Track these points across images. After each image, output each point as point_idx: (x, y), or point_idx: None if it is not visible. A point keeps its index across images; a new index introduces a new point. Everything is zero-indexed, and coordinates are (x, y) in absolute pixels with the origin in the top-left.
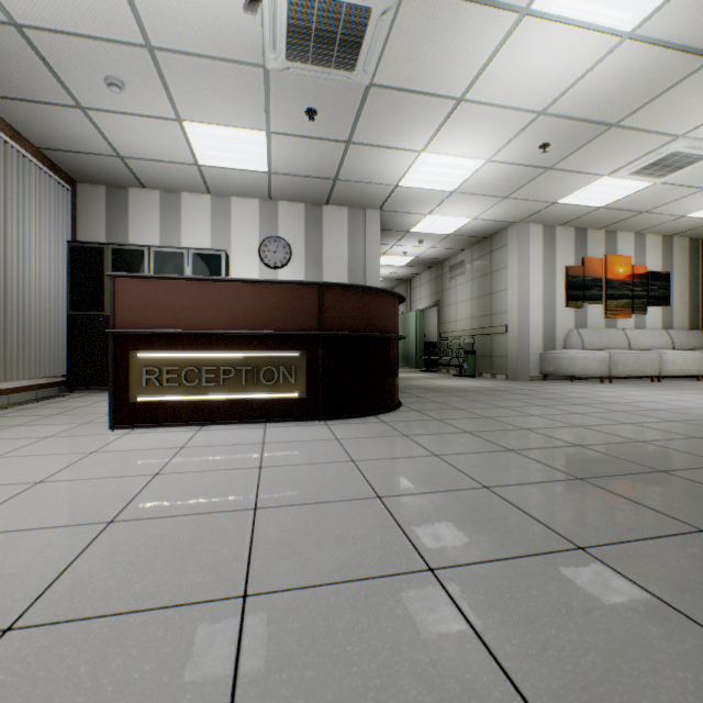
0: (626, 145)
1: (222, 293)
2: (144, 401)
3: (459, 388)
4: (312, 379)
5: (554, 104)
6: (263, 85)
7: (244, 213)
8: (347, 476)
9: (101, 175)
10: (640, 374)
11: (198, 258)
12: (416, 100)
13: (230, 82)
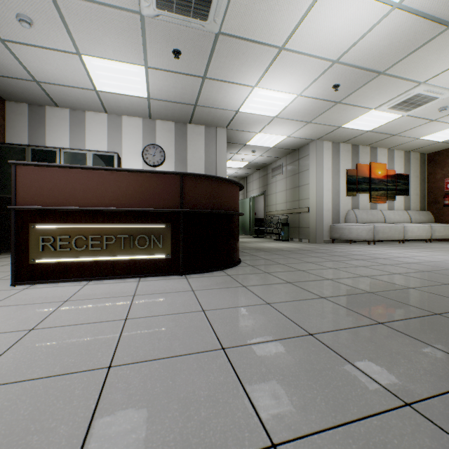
0: (388, 88)
1: (105, 179)
2: (41, 262)
3: (279, 248)
4: (175, 244)
5: (344, 55)
6: (140, 28)
7: (131, 127)
8: (197, 326)
9: (23, 95)
10: (392, 238)
11: (97, 158)
12: (251, 47)
13: (115, 25)
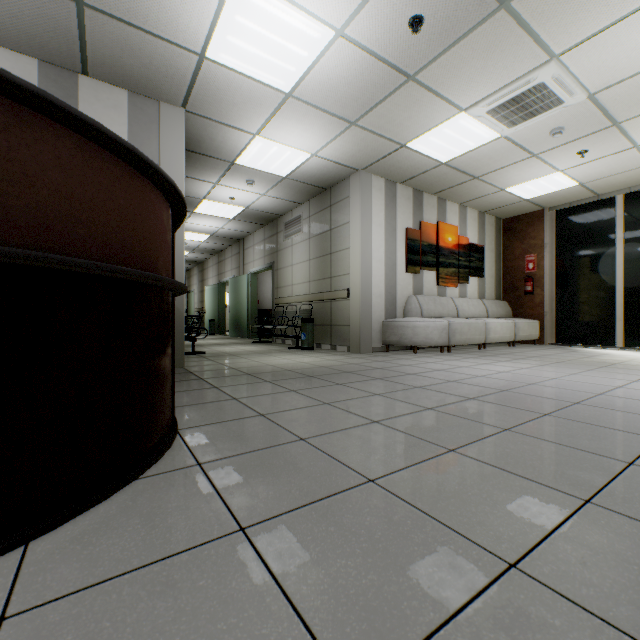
0: (502, 56)
1: None
2: None
3: (297, 370)
4: None
5: None
6: None
7: None
8: None
9: None
10: (472, 342)
11: None
12: None
13: None
